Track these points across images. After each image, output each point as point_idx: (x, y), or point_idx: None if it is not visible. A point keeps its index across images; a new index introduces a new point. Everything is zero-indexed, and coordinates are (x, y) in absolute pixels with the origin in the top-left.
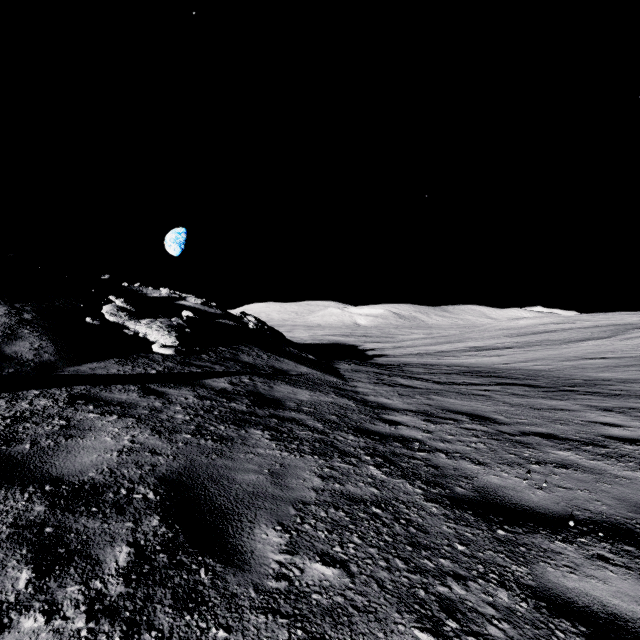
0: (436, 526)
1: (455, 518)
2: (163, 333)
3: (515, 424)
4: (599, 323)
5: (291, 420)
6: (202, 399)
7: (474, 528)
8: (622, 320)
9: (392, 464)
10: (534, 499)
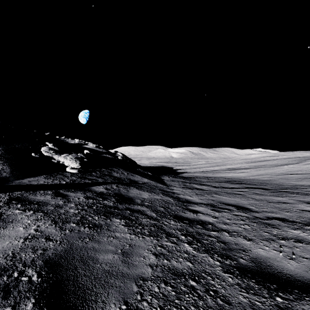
0: (235, 296)
1: (245, 287)
2: (72, 161)
3: (262, 212)
4: (291, 156)
5: (138, 211)
6: (88, 199)
7: (260, 296)
8: (302, 155)
9: (198, 241)
10: (291, 268)
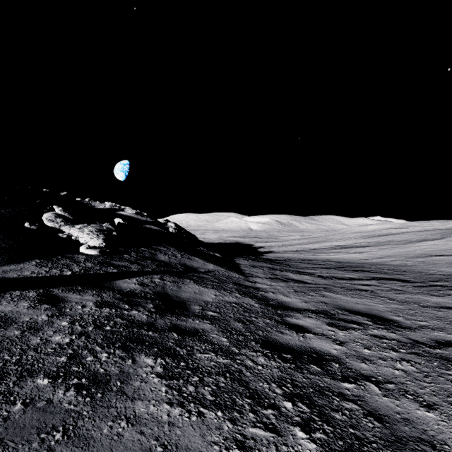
0: None
1: None
2: (92, 236)
3: (420, 329)
4: (427, 228)
5: (193, 333)
6: (102, 306)
7: None
8: (443, 226)
9: (323, 418)
10: None
